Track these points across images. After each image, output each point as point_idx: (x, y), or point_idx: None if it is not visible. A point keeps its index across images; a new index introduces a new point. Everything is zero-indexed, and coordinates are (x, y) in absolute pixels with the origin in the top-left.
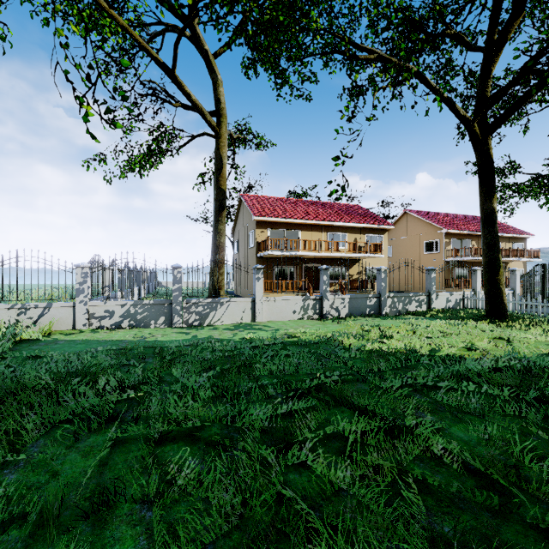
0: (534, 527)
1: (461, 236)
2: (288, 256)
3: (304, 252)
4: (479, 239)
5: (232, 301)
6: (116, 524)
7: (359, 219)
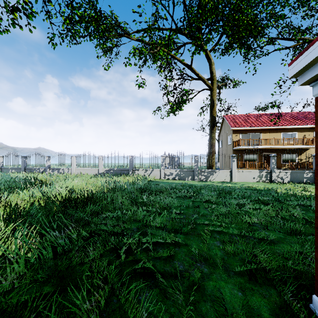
0: (314, 226)
1: None
2: (252, 148)
3: (262, 146)
4: None
5: (220, 171)
6: (201, 209)
7: (308, 122)
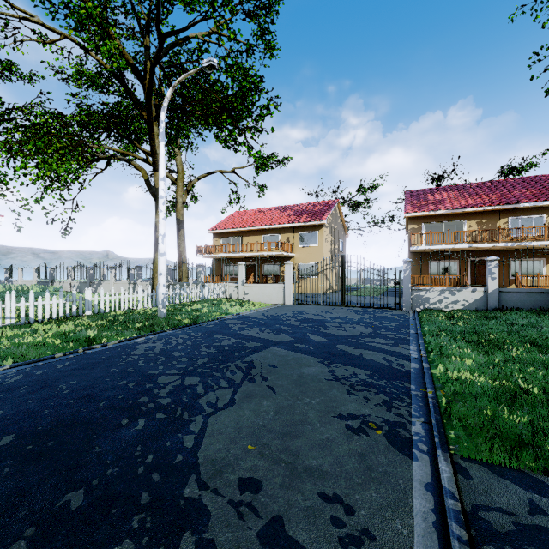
0: None
1: (444, 217)
2: (228, 257)
3: (217, 254)
4: (484, 217)
5: (105, 283)
6: None
7: (295, 218)
